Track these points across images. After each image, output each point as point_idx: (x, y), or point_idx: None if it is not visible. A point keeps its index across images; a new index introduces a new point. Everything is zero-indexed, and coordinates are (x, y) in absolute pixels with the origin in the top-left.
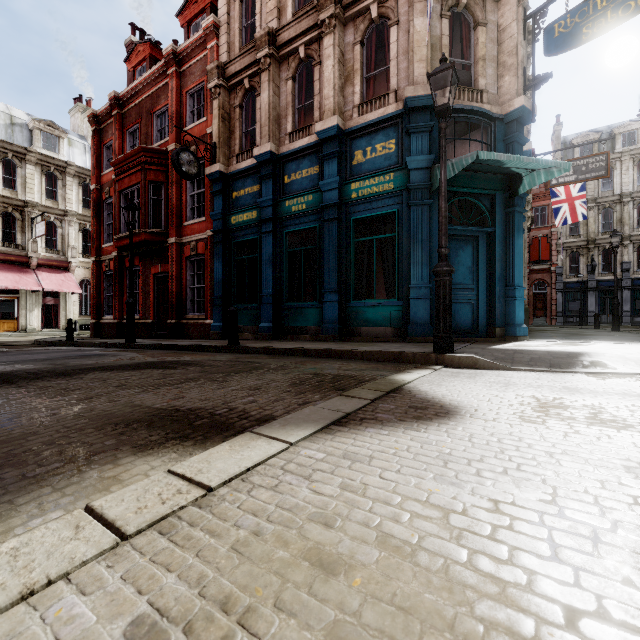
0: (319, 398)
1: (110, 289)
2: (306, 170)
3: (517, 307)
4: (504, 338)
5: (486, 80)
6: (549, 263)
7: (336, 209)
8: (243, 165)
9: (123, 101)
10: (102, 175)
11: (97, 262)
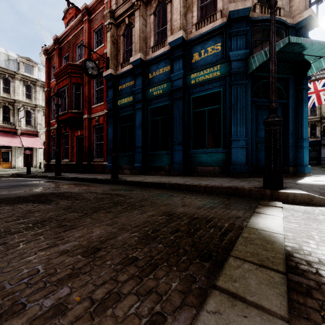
0: (179, 294)
1: (54, 145)
2: (162, 69)
3: (305, 153)
4: (295, 174)
5: (282, 2)
6: None
7: (181, 91)
8: (124, 69)
9: (60, 40)
10: (50, 82)
11: (48, 130)
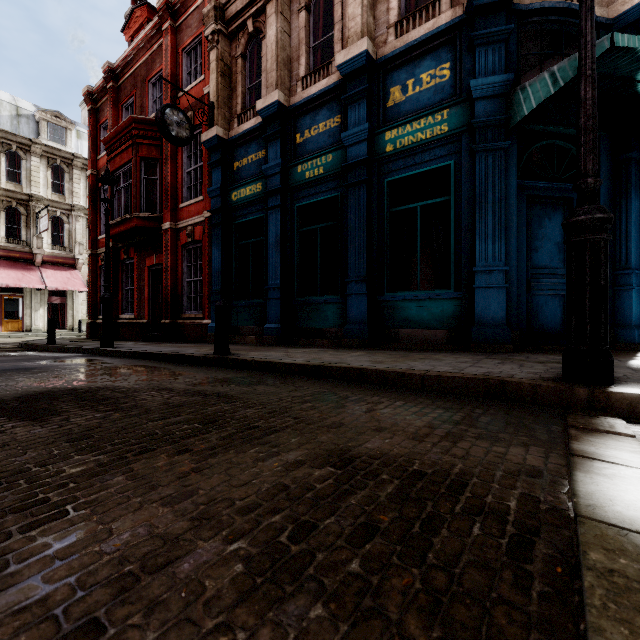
0: None
1: None
2: (324, 123)
3: (634, 300)
4: (613, 346)
5: None
6: None
7: (364, 168)
8: (246, 127)
9: (118, 72)
10: (98, 159)
11: (93, 255)
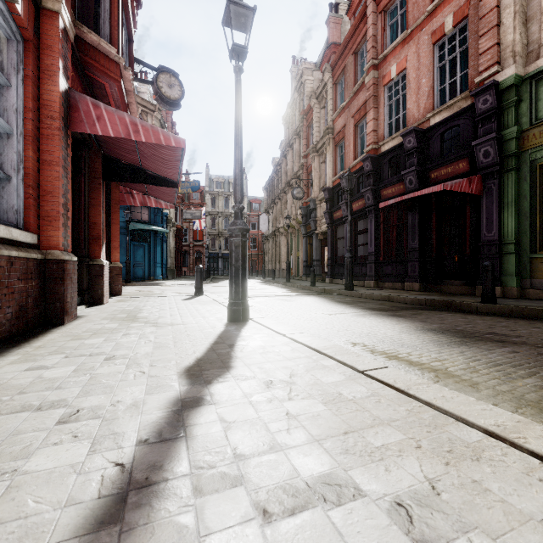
0: None
1: None
2: None
3: (158, 270)
4: (154, 280)
5: None
6: (203, 242)
7: None
8: None
9: None
10: None
11: None
